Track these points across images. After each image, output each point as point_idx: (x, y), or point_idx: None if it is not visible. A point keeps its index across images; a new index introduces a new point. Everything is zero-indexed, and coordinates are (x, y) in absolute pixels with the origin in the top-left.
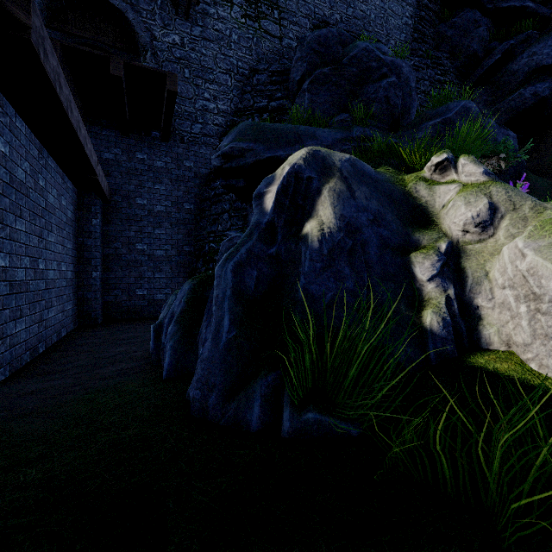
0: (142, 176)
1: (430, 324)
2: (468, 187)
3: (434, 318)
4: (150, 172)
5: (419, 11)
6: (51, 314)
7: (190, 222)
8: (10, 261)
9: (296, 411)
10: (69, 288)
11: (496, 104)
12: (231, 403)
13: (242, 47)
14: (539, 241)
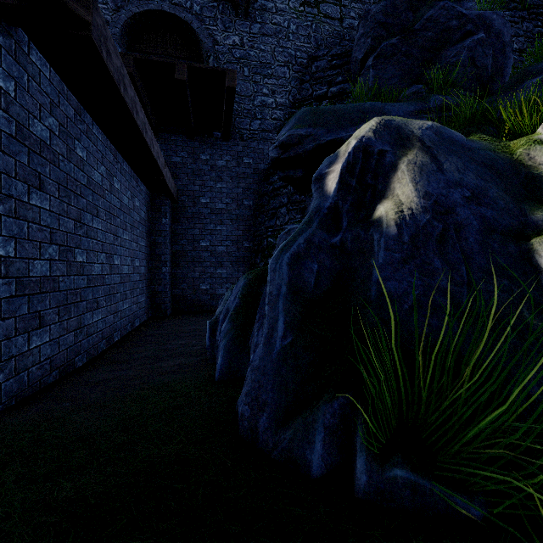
0: (205, 176)
1: None
2: None
3: None
4: (212, 172)
5: None
6: (125, 306)
7: (249, 217)
8: (88, 257)
9: (375, 461)
10: (142, 282)
11: None
12: (285, 430)
13: (301, 36)
14: None
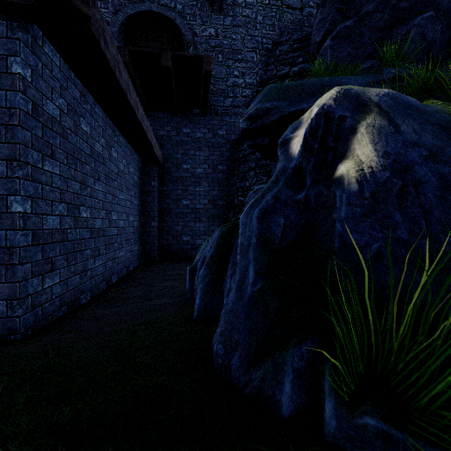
0: (186, 146)
1: None
2: None
3: None
4: (192, 142)
5: None
6: (122, 253)
7: (222, 180)
8: (91, 213)
9: (344, 407)
10: (135, 234)
11: None
12: (256, 370)
13: (266, 26)
14: None
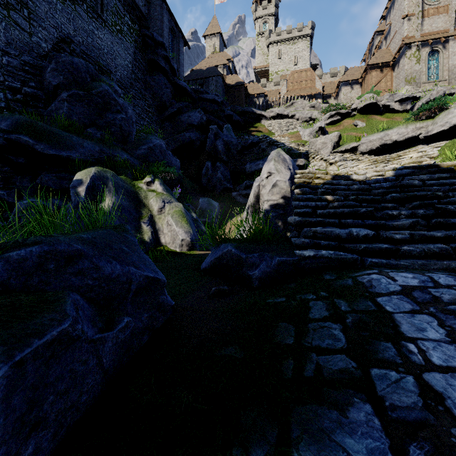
0: None
1: (147, 240)
2: (158, 194)
3: (148, 238)
4: None
5: (135, 62)
6: None
7: None
8: None
9: None
10: None
11: (175, 135)
12: None
13: None
14: (173, 216)
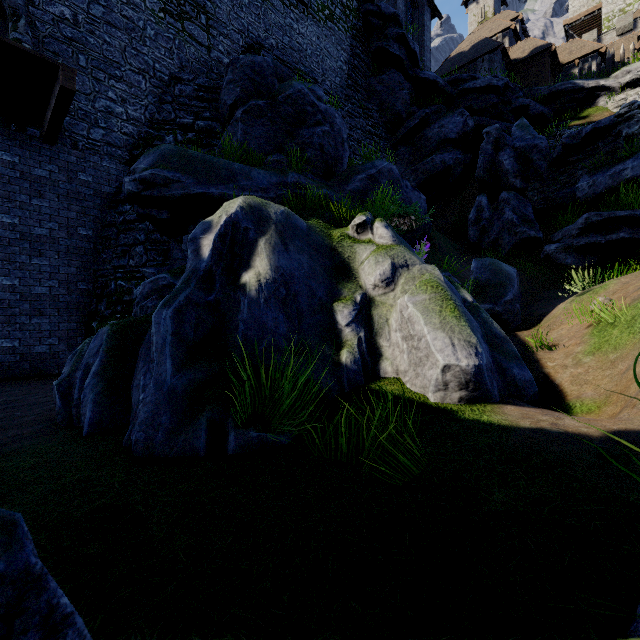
0: (11, 185)
1: (346, 361)
2: (379, 249)
3: (348, 356)
4: (24, 182)
5: (353, 59)
6: None
7: (87, 252)
8: None
9: (240, 433)
10: None
11: (415, 164)
12: (179, 437)
13: (161, 47)
14: (416, 297)
